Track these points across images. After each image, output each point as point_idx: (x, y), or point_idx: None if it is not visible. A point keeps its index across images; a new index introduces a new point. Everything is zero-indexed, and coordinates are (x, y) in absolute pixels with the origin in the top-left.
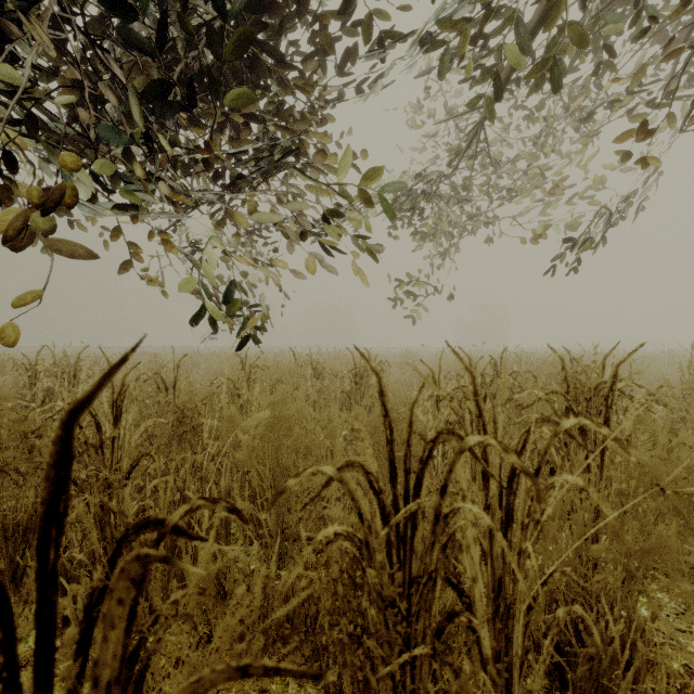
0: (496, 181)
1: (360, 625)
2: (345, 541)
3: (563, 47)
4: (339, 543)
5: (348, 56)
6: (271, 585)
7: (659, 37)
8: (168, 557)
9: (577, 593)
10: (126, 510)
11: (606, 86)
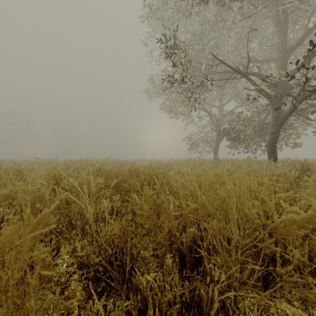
0: None
1: None
2: None
3: None
4: None
5: None
6: None
7: None
8: None
9: None
10: None
11: None
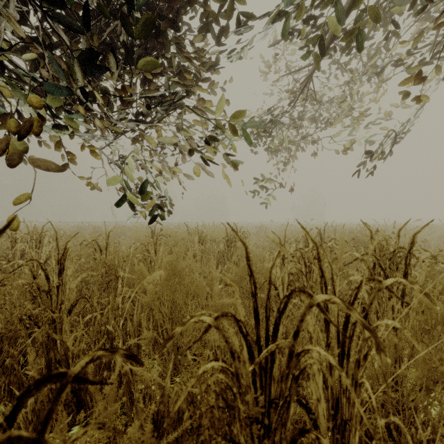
0: (319, 113)
1: (231, 438)
2: (219, 374)
3: (366, 22)
4: (215, 376)
5: (222, 29)
6: (167, 393)
7: (427, 18)
8: (39, 438)
9: (386, 399)
10: (65, 338)
11: (393, 50)
